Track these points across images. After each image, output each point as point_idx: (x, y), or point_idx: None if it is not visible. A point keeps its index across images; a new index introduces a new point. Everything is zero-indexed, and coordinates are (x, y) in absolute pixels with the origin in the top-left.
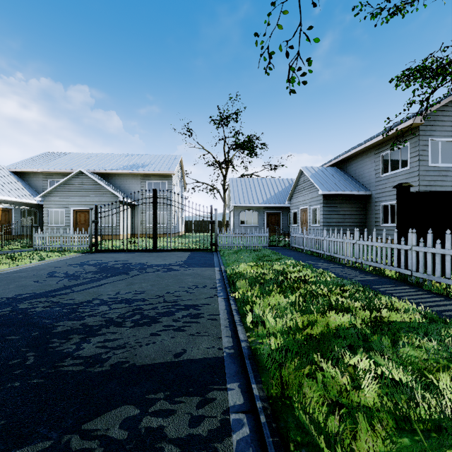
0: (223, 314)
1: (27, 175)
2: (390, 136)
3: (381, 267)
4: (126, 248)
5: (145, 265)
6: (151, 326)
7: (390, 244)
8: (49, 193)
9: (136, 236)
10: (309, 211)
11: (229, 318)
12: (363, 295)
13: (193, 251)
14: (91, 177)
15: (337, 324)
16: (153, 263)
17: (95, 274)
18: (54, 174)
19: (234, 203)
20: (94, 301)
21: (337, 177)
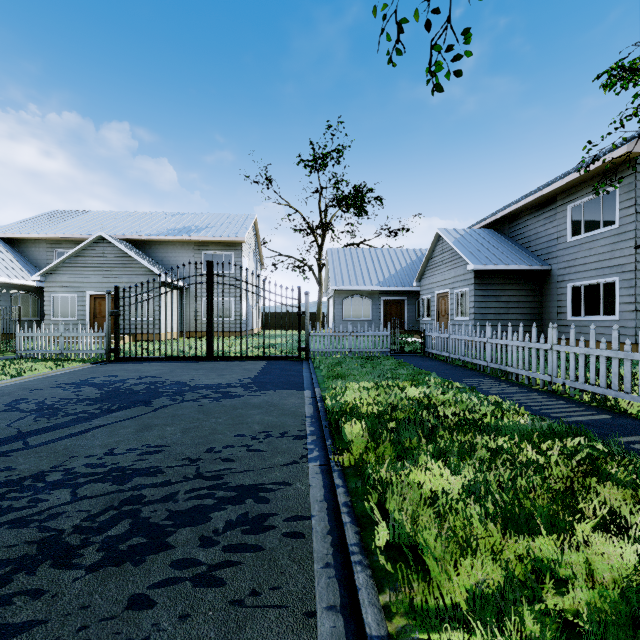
0: (319, 517)
1: (22, 243)
2: (584, 176)
3: (607, 394)
4: (165, 355)
5: (187, 385)
6: (141, 565)
7: (631, 352)
8: (54, 270)
9: (187, 335)
10: (451, 297)
11: (334, 530)
12: (617, 466)
13: (270, 360)
14: (117, 245)
15: (616, 573)
16: (201, 381)
17: (91, 405)
18: (63, 242)
19: (335, 285)
20: (49, 476)
21: (495, 244)
